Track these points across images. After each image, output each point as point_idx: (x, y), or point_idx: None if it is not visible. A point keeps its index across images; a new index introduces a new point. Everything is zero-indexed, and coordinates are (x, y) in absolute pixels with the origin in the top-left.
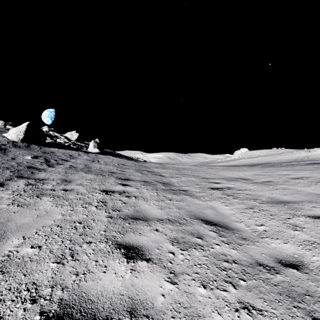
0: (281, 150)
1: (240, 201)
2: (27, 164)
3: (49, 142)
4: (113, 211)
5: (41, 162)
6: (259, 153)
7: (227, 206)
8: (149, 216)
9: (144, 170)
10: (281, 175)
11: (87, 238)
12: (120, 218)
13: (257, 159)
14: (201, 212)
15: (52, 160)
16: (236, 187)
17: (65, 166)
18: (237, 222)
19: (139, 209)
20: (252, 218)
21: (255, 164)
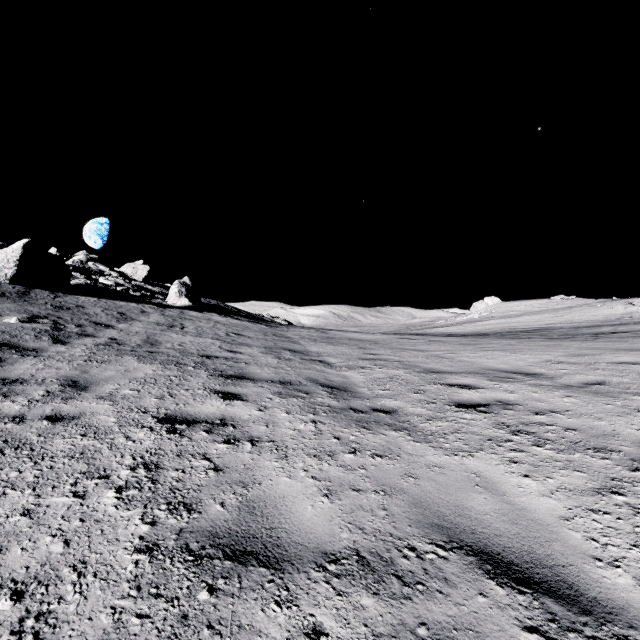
0: (570, 300)
1: (559, 455)
2: None
3: (79, 283)
4: (170, 514)
5: (39, 330)
6: (525, 307)
7: (531, 477)
8: (289, 536)
9: (284, 349)
10: (620, 365)
11: None
12: (186, 552)
13: (521, 320)
14: (460, 509)
15: (70, 326)
16: (524, 401)
17: (98, 340)
18: (599, 561)
19: (258, 497)
20: None
21: (522, 331)
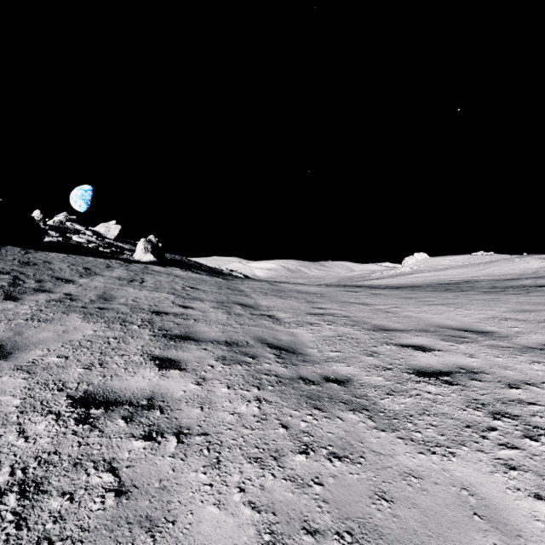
0: (489, 256)
1: None
2: None
3: (52, 241)
4: None
5: None
6: (449, 261)
7: None
8: None
9: (235, 303)
10: None
11: None
12: None
13: (448, 273)
14: None
15: (29, 282)
16: (489, 368)
17: (52, 295)
18: None
19: None
20: None
21: (450, 283)
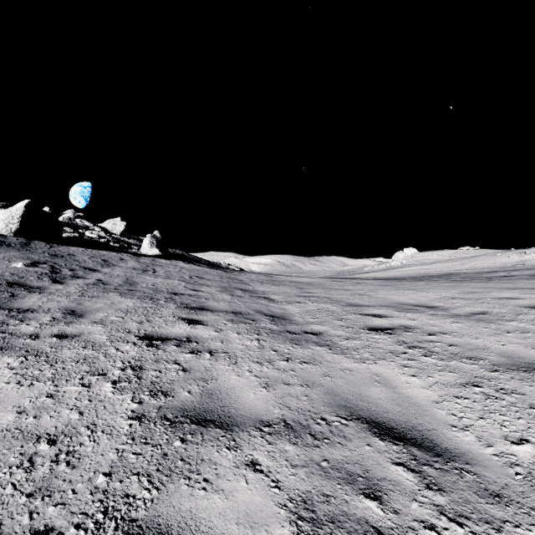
0: (474, 251)
1: (441, 362)
2: (9, 278)
3: (70, 236)
4: (152, 397)
5: (41, 273)
6: (437, 256)
7: (417, 376)
8: (236, 411)
9: (236, 288)
10: (501, 300)
11: (45, 511)
12: (164, 419)
13: (434, 267)
14: (361, 396)
15: (64, 270)
16: (421, 325)
17: (87, 281)
18: (455, 427)
19: (215, 388)
20: (487, 415)
21: (433, 276)
